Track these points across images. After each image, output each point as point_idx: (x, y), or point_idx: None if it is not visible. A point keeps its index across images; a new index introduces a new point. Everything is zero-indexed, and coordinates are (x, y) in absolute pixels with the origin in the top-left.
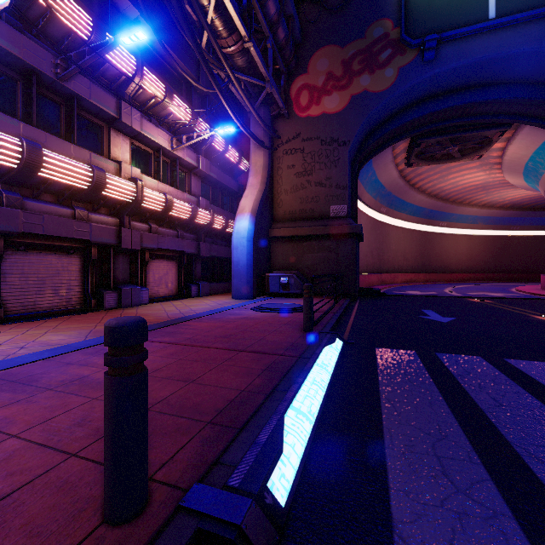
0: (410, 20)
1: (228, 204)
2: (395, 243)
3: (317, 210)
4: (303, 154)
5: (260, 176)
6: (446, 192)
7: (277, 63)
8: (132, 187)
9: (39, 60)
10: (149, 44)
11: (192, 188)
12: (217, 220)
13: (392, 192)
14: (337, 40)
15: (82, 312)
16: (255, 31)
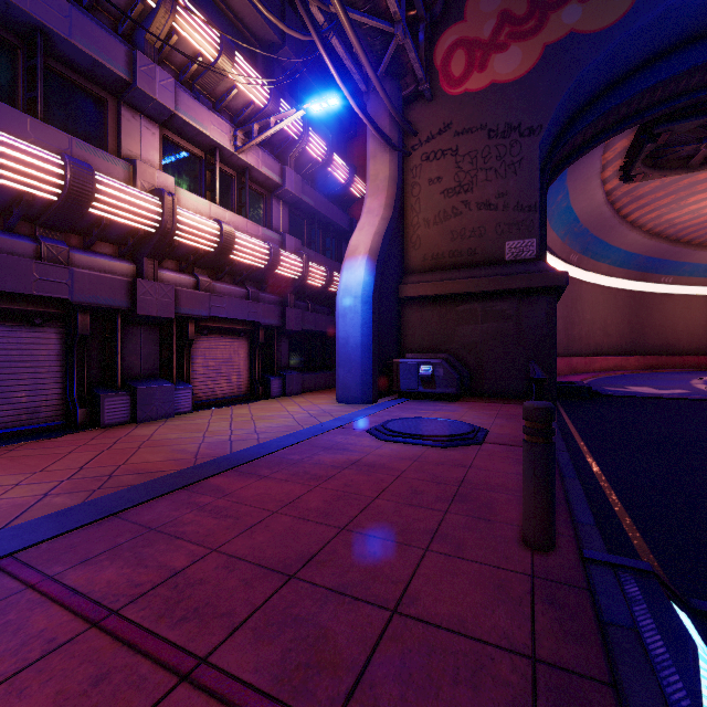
0: None
1: (334, 250)
2: (590, 309)
3: (480, 251)
4: (456, 157)
5: (383, 196)
6: (678, 227)
7: (412, 5)
8: (153, 205)
9: None
10: None
11: (274, 220)
12: (314, 272)
13: (590, 230)
14: None
15: (51, 435)
16: None
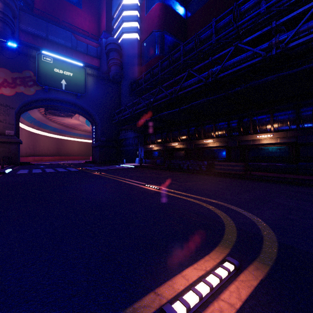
0: (39, 78)
1: None
2: (43, 142)
3: None
4: None
5: None
6: (66, 124)
7: None
8: None
9: None
10: None
11: None
12: None
13: (40, 121)
14: (9, 68)
15: None
16: None
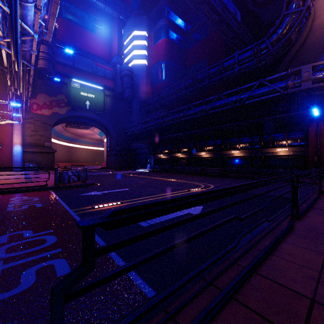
0: (70, 100)
1: None
2: (58, 150)
3: (40, 143)
4: (35, 125)
5: (20, 131)
6: (78, 133)
7: None
8: None
9: None
10: None
11: None
12: None
13: (59, 132)
14: (48, 94)
15: None
16: None
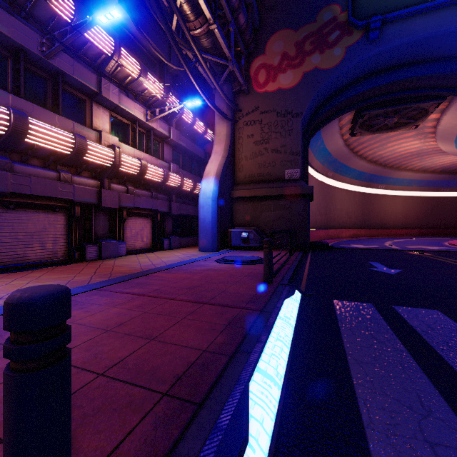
0: (356, 4)
1: (196, 170)
2: (340, 203)
3: (273, 174)
4: (261, 125)
5: (223, 144)
6: (385, 158)
7: (238, 45)
8: (110, 153)
9: (27, 39)
10: (126, 29)
11: (165, 155)
12: (186, 183)
13: (338, 159)
14: (291, 24)
15: (66, 264)
16: (219, 16)
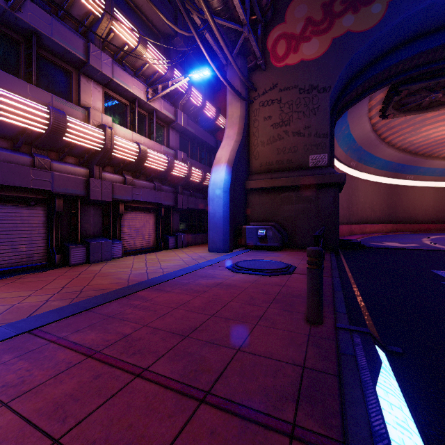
0: None
1: (206, 159)
2: (363, 195)
3: (294, 161)
4: (280, 104)
5: (236, 127)
6: (416, 145)
7: (253, 13)
8: (100, 134)
9: None
10: None
11: (170, 142)
12: (194, 173)
13: (363, 147)
14: None
15: (41, 270)
16: None
